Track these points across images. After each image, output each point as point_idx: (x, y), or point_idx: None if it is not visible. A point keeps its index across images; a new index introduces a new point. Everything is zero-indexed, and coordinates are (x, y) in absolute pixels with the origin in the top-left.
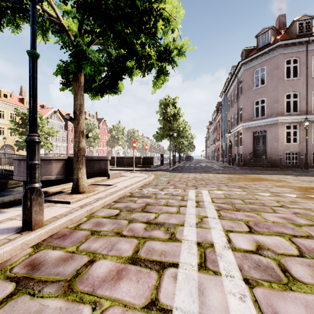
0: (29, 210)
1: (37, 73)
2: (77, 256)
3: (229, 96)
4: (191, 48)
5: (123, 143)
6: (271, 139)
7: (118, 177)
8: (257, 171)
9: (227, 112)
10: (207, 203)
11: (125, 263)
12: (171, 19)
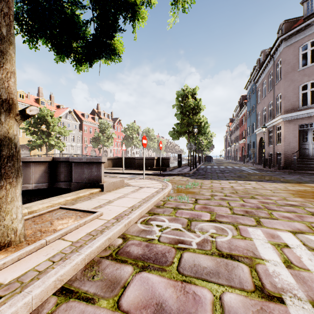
0: None
1: None
2: None
3: (260, 85)
4: None
5: (137, 143)
6: None
7: (119, 187)
8: None
9: (257, 104)
10: None
11: None
12: None
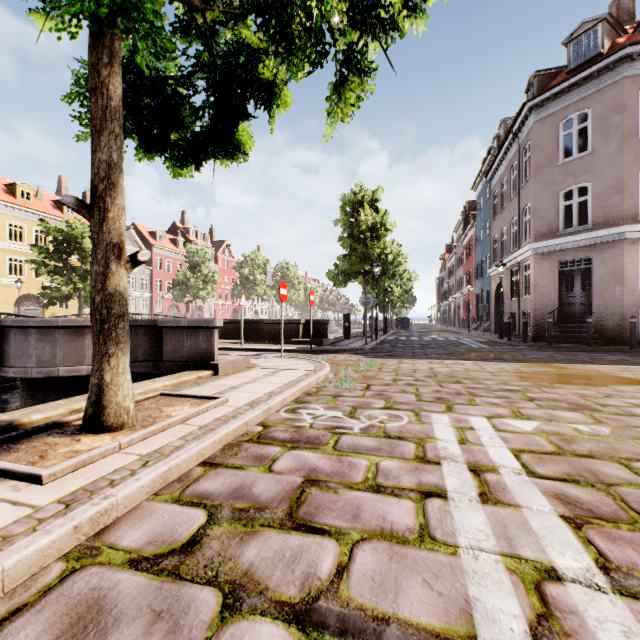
0: None
1: None
2: None
3: (497, 186)
4: None
5: (265, 293)
6: (605, 279)
7: (242, 370)
8: (577, 354)
9: (492, 220)
10: (513, 478)
11: None
12: None
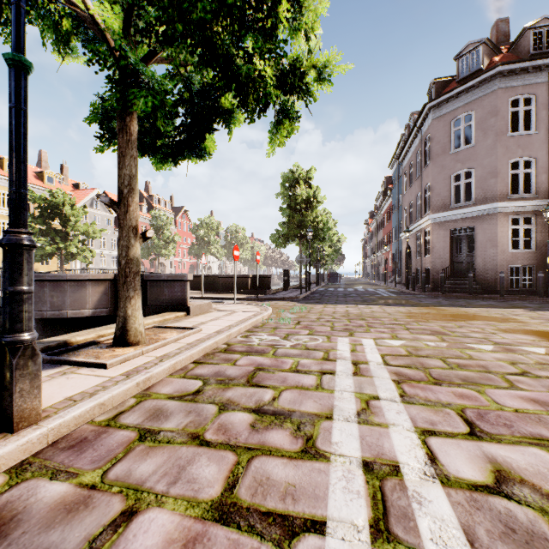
0: (8, 389)
1: (26, 102)
2: (99, 497)
3: (407, 167)
4: (342, 67)
5: (218, 251)
6: (484, 243)
7: (207, 312)
8: (459, 301)
9: (403, 194)
10: (375, 366)
11: (205, 519)
12: (305, 4)
